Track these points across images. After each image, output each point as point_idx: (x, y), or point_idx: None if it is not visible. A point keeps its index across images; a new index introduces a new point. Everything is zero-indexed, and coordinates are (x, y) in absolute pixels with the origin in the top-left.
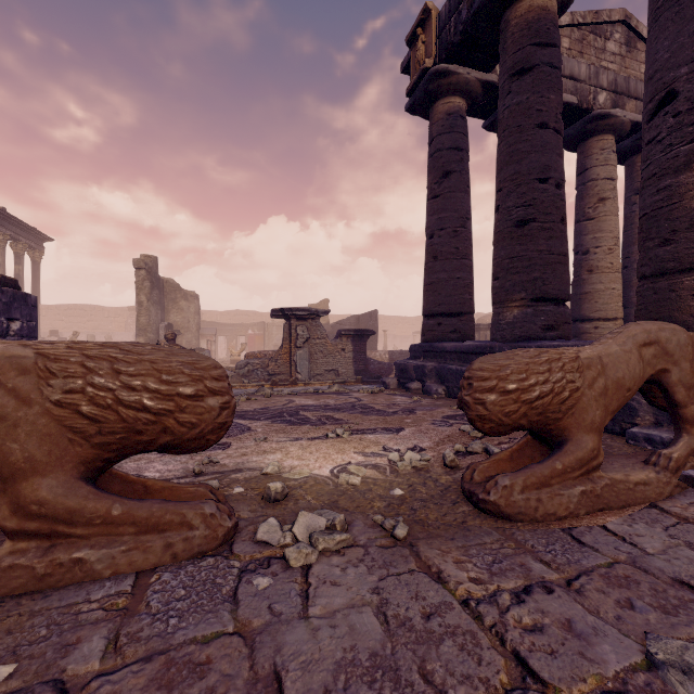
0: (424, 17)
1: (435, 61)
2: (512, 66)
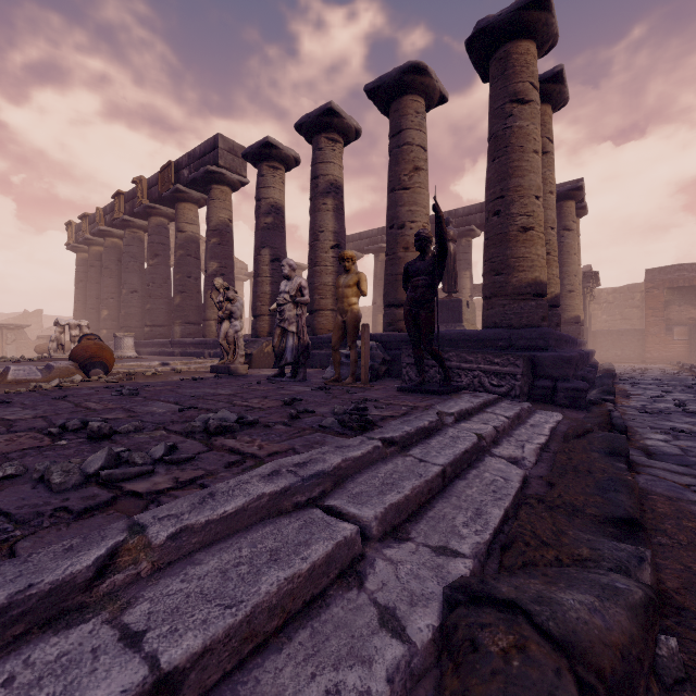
0: (70, 223)
1: (75, 241)
2: (90, 264)
